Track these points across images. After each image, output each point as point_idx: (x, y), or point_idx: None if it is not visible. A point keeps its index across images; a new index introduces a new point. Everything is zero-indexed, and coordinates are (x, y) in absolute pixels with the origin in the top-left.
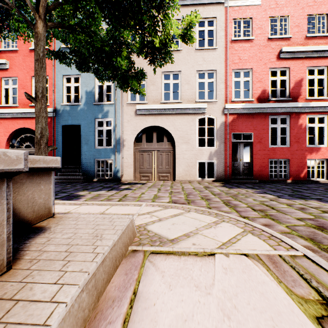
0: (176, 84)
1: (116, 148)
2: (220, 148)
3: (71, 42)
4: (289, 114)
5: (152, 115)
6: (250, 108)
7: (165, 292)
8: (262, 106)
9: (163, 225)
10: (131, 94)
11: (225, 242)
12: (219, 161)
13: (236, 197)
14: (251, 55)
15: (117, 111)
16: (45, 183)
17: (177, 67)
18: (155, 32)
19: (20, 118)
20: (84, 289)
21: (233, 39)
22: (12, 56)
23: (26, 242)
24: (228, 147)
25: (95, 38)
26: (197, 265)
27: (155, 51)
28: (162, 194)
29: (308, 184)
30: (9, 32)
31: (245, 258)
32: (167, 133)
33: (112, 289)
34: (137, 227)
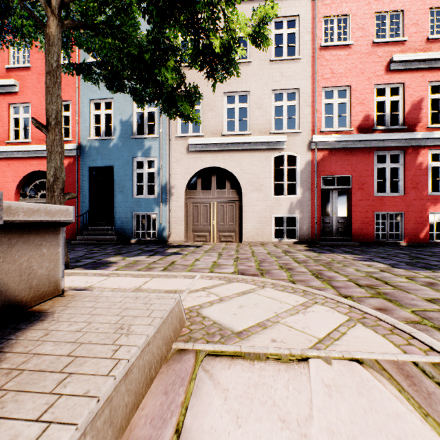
0: (242, 111)
1: (161, 197)
2: (305, 198)
3: (97, 48)
4: (404, 148)
5: (210, 152)
6: (348, 142)
7: (230, 431)
8: (365, 138)
9: (226, 309)
10: (182, 124)
11: (322, 338)
12: (303, 216)
13: (330, 266)
14: (349, 66)
15: (162, 147)
16: (49, 245)
17: (244, 86)
18: (213, 27)
19: (34, 157)
20: (87, 431)
21: (324, 45)
22: (23, 75)
23: (11, 337)
24: (316, 196)
25: (129, 42)
26: (280, 379)
27: (213, 59)
28: (224, 261)
29: (432, 247)
30: (15, 38)
31: (359, 367)
32: (231, 177)
33: (141, 423)
34: (187, 311)
